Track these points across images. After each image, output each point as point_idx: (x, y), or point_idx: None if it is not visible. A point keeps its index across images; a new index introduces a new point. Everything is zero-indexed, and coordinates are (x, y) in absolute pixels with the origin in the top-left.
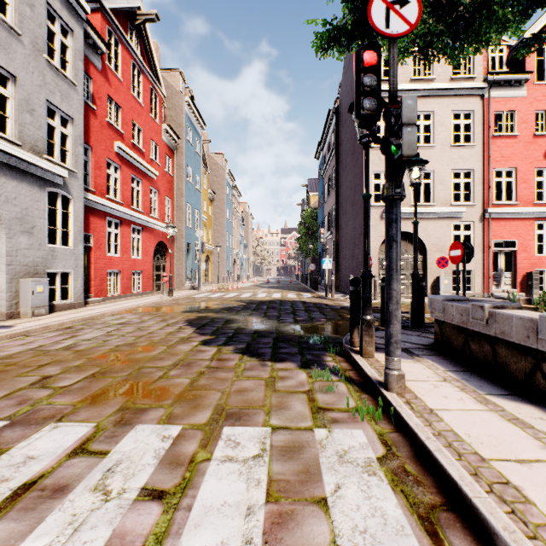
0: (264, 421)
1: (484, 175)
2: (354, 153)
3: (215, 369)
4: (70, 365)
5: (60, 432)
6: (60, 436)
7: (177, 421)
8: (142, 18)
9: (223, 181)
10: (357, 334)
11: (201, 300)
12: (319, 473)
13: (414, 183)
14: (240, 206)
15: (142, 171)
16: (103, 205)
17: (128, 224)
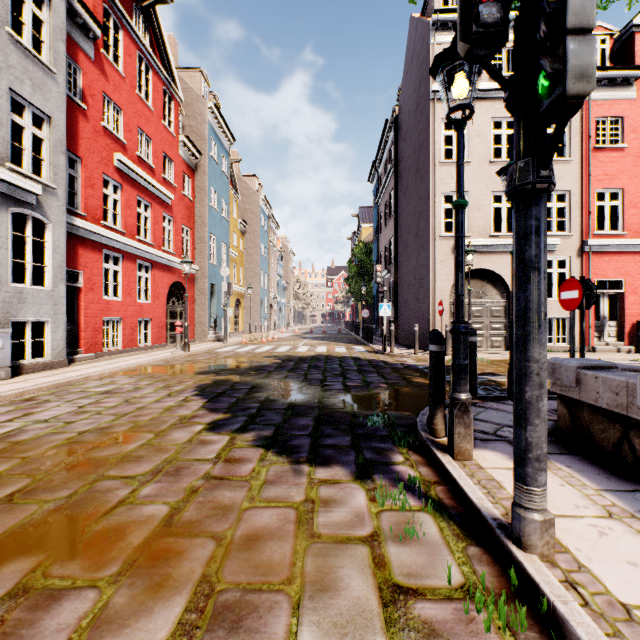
0: (288, 632)
1: (582, 197)
2: (418, 170)
3: (217, 483)
4: None
5: None
6: None
7: (108, 633)
8: None
9: (257, 209)
10: (442, 418)
11: (225, 356)
12: None
13: None
14: (278, 241)
15: (152, 192)
16: (97, 233)
17: (132, 259)
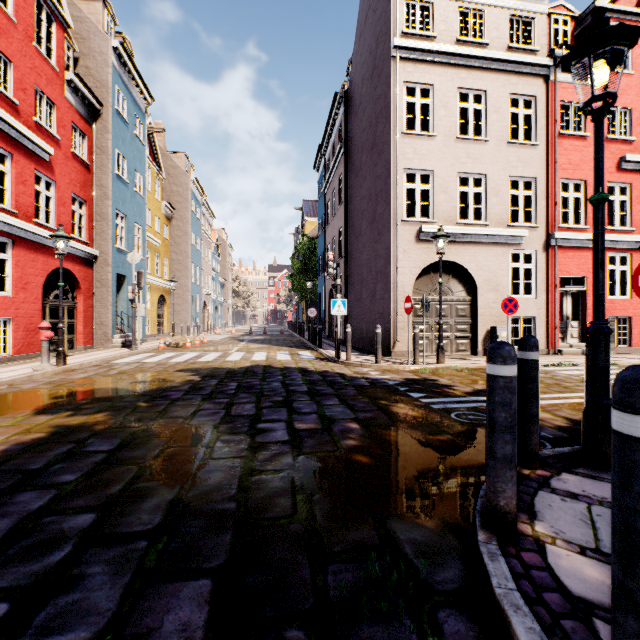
0: None
1: (548, 187)
2: (375, 145)
3: None
4: None
5: None
6: None
7: None
8: None
9: (187, 192)
10: None
11: (119, 371)
12: None
13: (602, 95)
14: (213, 232)
15: (13, 137)
16: None
17: None
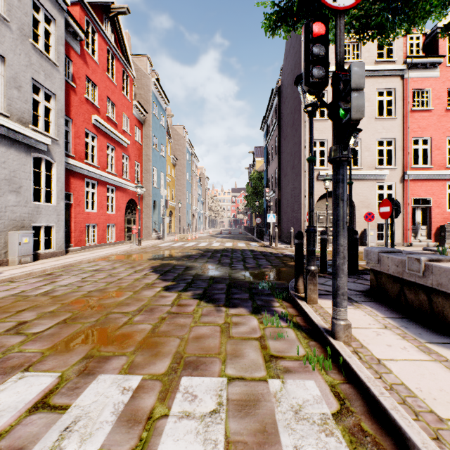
0: (220, 370)
1: (403, 143)
2: (294, 124)
3: (175, 315)
4: (45, 311)
5: (24, 384)
6: (24, 388)
7: (137, 370)
8: (115, 11)
9: (184, 149)
10: (302, 282)
11: (165, 249)
12: (276, 433)
13: None
14: (198, 170)
15: (116, 139)
16: (82, 168)
17: (103, 185)
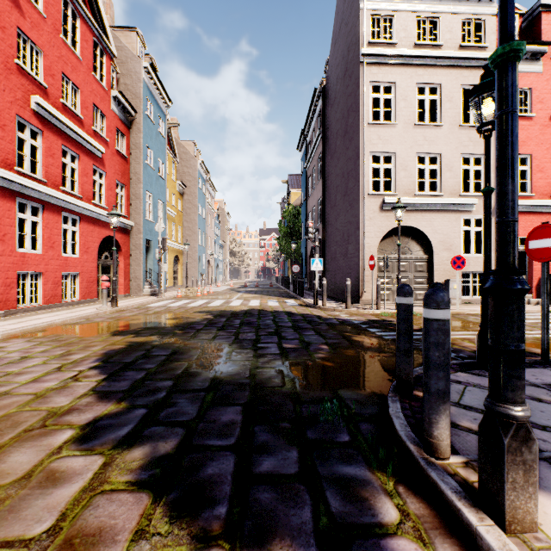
0: None
1: None
2: (347, 133)
3: None
4: None
5: None
6: None
7: None
8: None
9: (195, 172)
10: (448, 428)
11: (155, 312)
12: None
13: (488, 122)
14: (215, 203)
15: (80, 143)
16: (8, 179)
17: (55, 211)
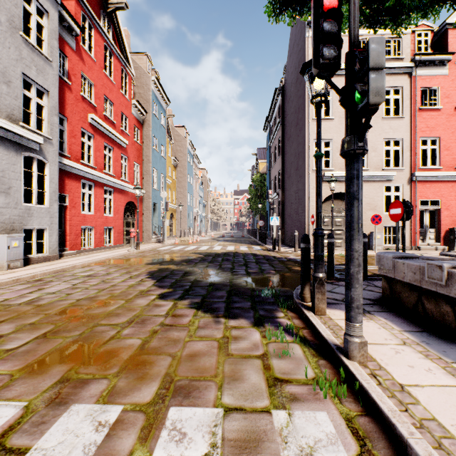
0: (216, 398)
1: (411, 143)
2: (298, 124)
3: (168, 327)
4: (25, 322)
5: None
6: None
7: (118, 398)
8: (113, 6)
9: (185, 150)
10: (308, 290)
11: (164, 253)
12: None
13: None
14: (199, 172)
15: (114, 139)
16: (78, 169)
17: (100, 186)
